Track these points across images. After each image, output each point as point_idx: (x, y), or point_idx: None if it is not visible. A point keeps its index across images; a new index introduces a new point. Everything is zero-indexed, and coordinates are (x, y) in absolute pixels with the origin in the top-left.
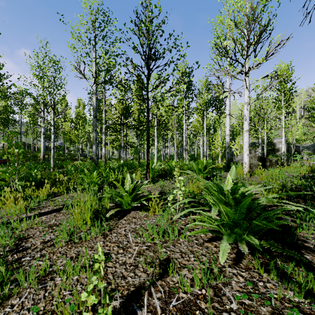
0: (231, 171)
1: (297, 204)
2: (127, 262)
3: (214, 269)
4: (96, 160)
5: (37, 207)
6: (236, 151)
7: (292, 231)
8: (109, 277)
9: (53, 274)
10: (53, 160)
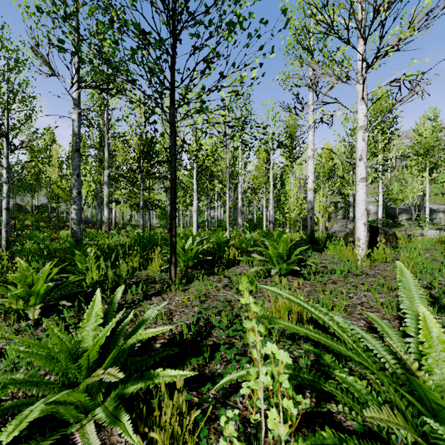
0: (405, 284)
1: None
2: None
3: None
4: (78, 232)
5: None
6: (317, 215)
7: None
8: None
9: None
10: (6, 231)
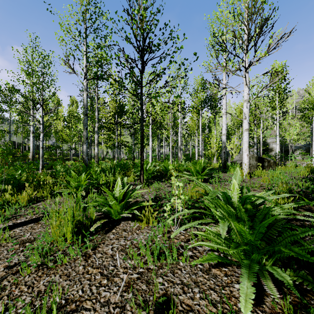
0: (235, 175)
1: None
2: (111, 300)
3: None
4: (87, 160)
5: (13, 216)
6: (231, 151)
7: None
8: None
9: None
10: (42, 160)
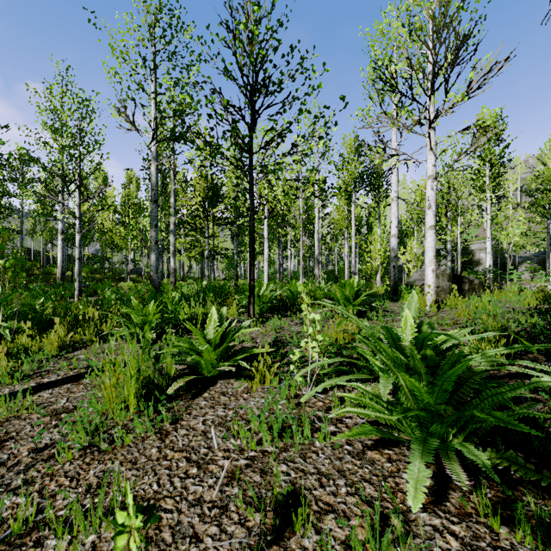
0: (409, 302)
1: (549, 370)
2: (206, 497)
3: (395, 523)
4: (156, 280)
5: (36, 372)
6: (407, 264)
7: (540, 424)
8: (163, 537)
9: (42, 531)
10: (78, 281)
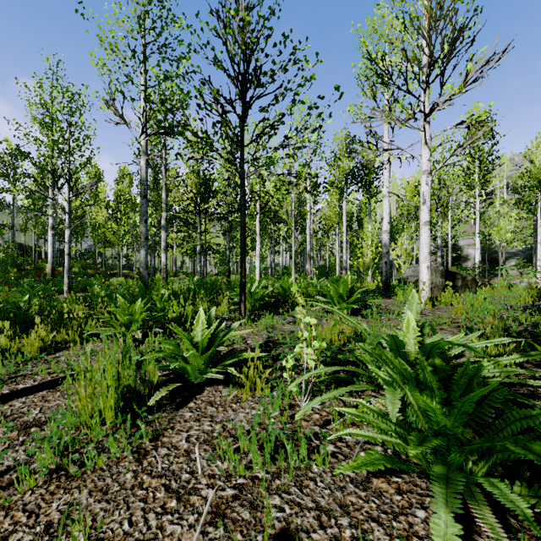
0: (410, 302)
1: None
2: None
3: None
4: (146, 276)
5: (12, 377)
6: (398, 260)
7: None
8: None
9: None
10: (68, 277)
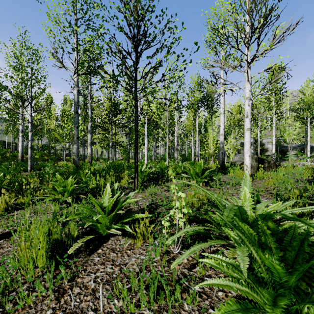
0: (245, 180)
1: None
2: None
3: None
4: (77, 161)
5: None
6: (228, 151)
7: None
8: None
9: None
10: (30, 161)
